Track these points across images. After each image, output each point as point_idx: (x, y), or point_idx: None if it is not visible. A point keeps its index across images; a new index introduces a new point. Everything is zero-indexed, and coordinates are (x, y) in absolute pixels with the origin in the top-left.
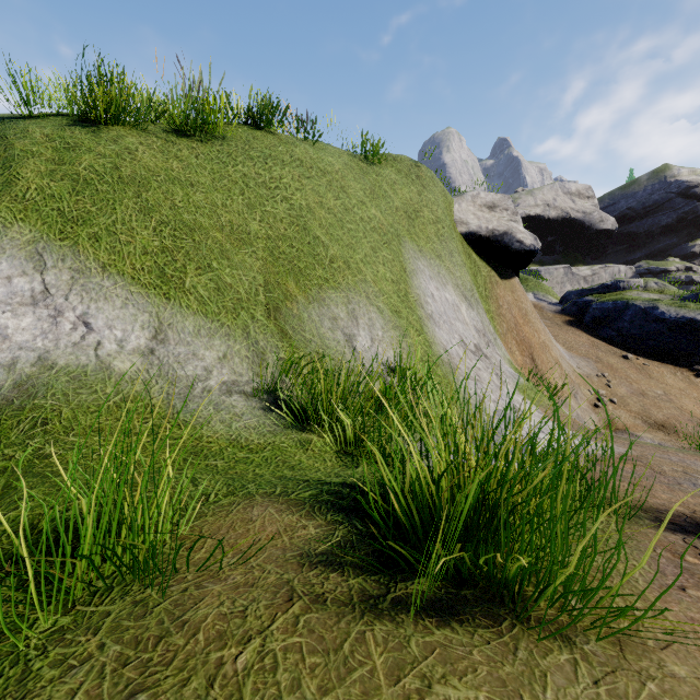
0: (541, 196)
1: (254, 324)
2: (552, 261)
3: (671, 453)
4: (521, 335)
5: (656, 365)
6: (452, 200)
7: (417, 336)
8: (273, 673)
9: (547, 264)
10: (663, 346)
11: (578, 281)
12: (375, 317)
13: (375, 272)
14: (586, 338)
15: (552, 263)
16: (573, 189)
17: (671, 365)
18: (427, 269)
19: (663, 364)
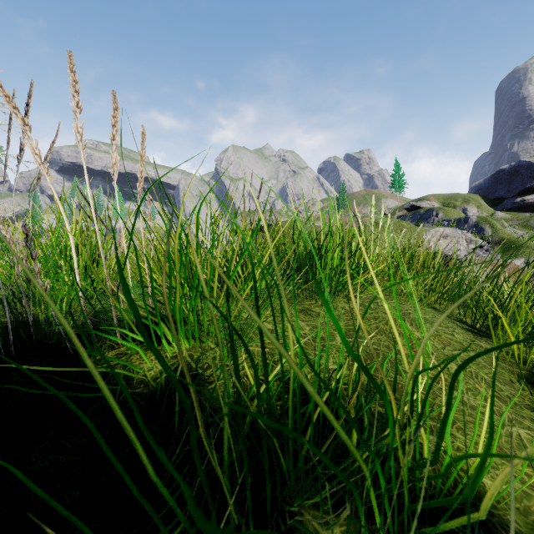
0: None
1: None
2: None
3: None
4: None
5: None
6: (422, 235)
7: None
8: None
9: None
10: None
11: None
12: None
13: None
14: None
15: None
16: None
17: None
18: None
19: None
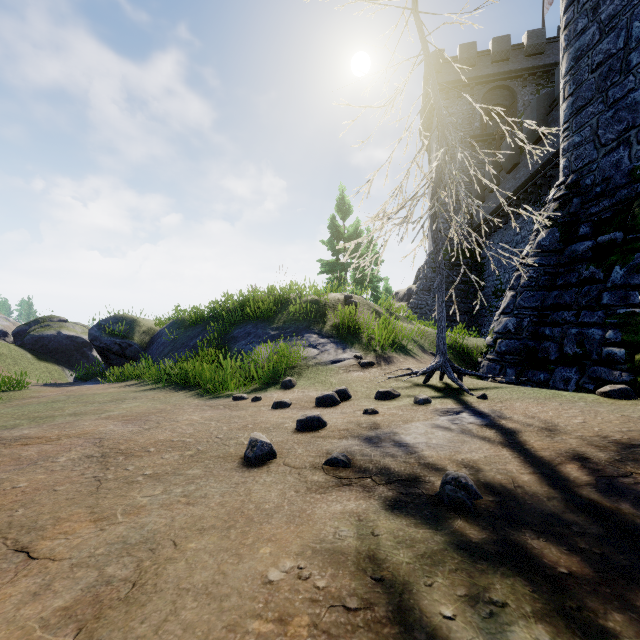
0: None
1: None
2: None
3: None
4: None
5: None
6: None
7: None
8: (16, 393)
9: None
10: None
11: None
12: None
13: None
14: None
15: None
16: None
17: None
18: None
19: None
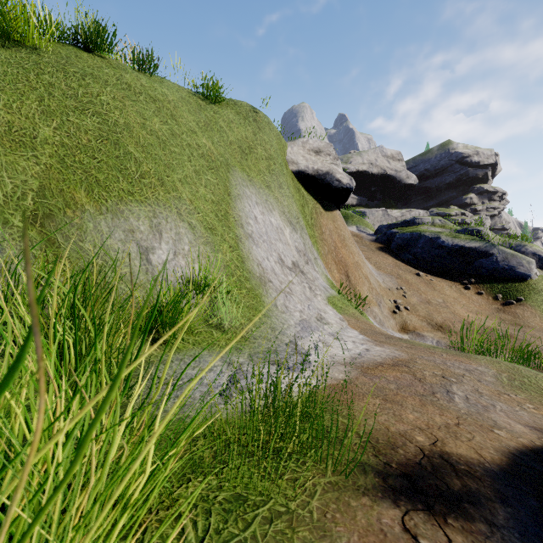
0: (367, 157)
1: (5, 230)
2: (375, 206)
3: (437, 354)
4: (339, 256)
5: (439, 281)
6: (286, 144)
7: (230, 252)
8: None
9: (371, 207)
10: (443, 266)
11: (391, 220)
12: (184, 232)
13: (194, 192)
14: (392, 260)
15: (375, 206)
16: (389, 153)
17: (448, 280)
18: (254, 196)
19: (443, 280)
